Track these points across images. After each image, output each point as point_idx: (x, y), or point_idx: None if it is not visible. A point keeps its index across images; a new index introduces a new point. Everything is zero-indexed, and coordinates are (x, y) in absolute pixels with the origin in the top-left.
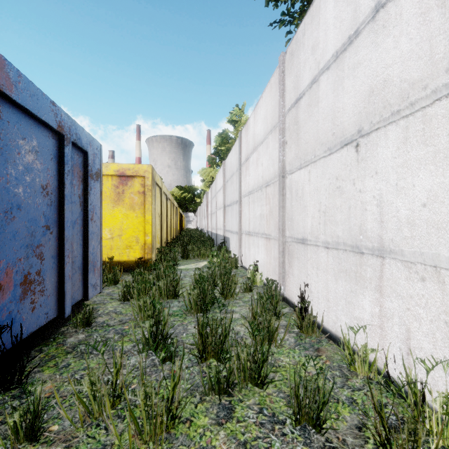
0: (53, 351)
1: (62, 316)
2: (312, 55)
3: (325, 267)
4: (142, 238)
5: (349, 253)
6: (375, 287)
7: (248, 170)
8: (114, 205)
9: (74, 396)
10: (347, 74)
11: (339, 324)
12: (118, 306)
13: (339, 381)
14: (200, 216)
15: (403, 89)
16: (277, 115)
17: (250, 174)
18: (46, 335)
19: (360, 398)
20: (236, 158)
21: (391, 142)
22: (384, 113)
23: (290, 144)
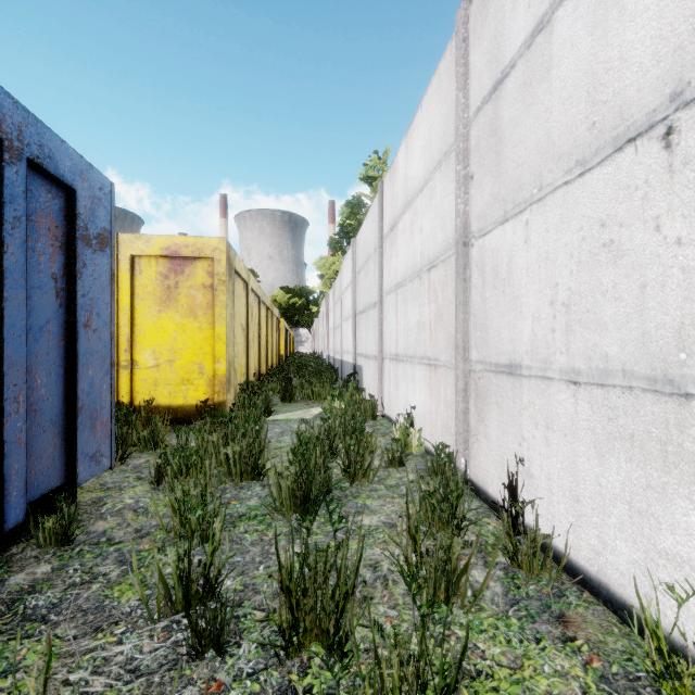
0: None
1: None
2: None
3: (570, 426)
4: (209, 367)
5: (640, 396)
6: None
7: (395, 245)
8: (161, 309)
9: None
10: None
11: (609, 558)
12: (144, 496)
13: None
14: (318, 333)
15: None
16: (452, 129)
17: (398, 252)
18: None
19: None
20: (373, 230)
21: None
22: None
23: (479, 177)
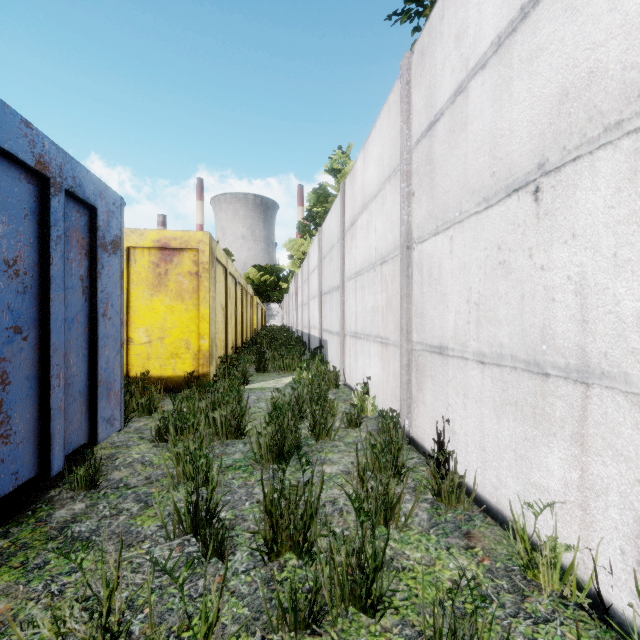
0: (27, 535)
1: (46, 474)
2: (456, 49)
3: (479, 395)
4: (194, 343)
5: (521, 374)
6: (572, 436)
7: (355, 239)
8: (153, 293)
9: (39, 632)
10: (518, 70)
11: (503, 491)
12: (148, 452)
13: (510, 601)
14: (288, 308)
15: (628, 82)
16: (399, 152)
17: (357, 245)
18: (21, 506)
19: (551, 639)
20: (336, 223)
21: (603, 180)
22: (590, 129)
23: (419, 195)
